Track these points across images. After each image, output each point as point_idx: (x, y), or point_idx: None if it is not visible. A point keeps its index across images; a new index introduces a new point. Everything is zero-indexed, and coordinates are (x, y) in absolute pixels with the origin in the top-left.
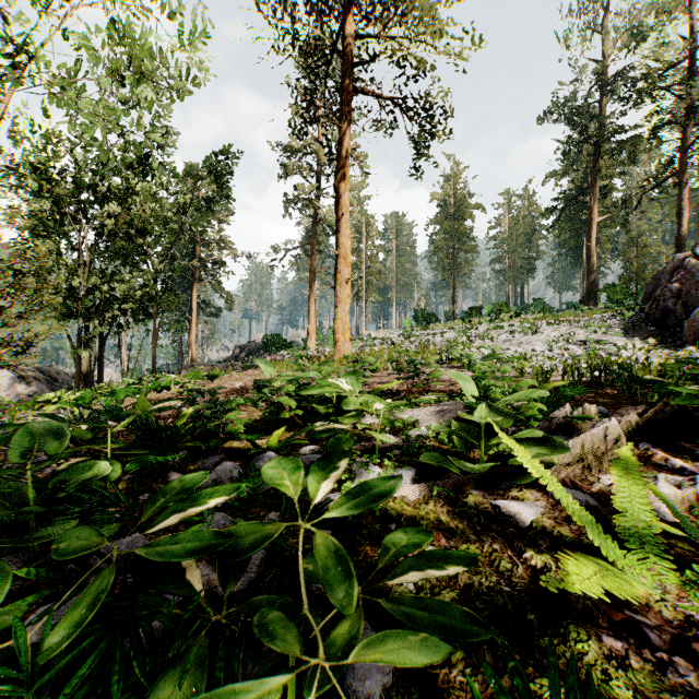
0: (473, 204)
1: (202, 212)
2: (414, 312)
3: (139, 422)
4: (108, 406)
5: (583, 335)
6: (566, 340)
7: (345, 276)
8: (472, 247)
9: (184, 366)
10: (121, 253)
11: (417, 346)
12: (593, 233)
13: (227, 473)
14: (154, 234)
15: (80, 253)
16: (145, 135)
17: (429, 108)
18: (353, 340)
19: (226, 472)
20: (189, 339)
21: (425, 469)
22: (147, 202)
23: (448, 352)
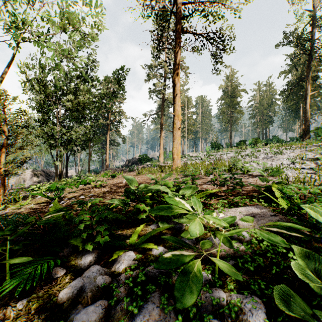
0: (241, 89)
1: (110, 98)
2: (211, 143)
3: (39, 225)
4: (56, 195)
5: (311, 155)
6: (301, 158)
7: (178, 126)
8: (240, 110)
9: (102, 169)
10: (74, 118)
11: (215, 161)
12: (307, 101)
13: (91, 281)
14: (88, 108)
15: (57, 119)
16: (85, 64)
17: (222, 37)
18: (181, 157)
19: (90, 279)
20: (106, 156)
21: (272, 303)
22: (85, 94)
23: (234, 165)
